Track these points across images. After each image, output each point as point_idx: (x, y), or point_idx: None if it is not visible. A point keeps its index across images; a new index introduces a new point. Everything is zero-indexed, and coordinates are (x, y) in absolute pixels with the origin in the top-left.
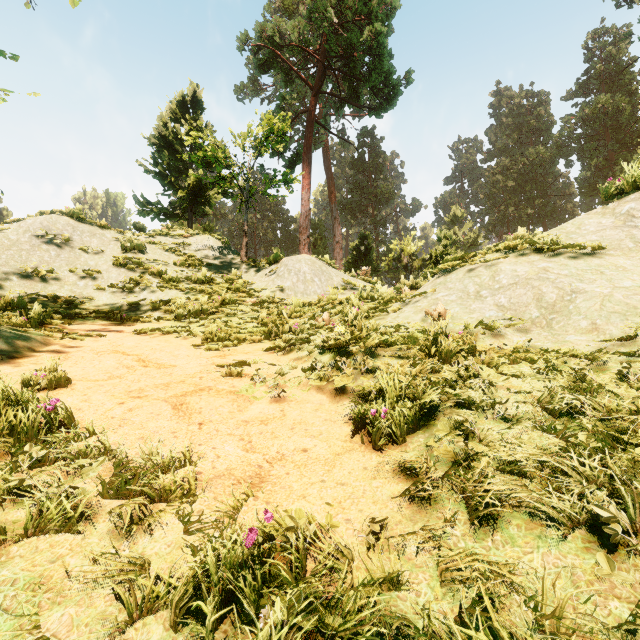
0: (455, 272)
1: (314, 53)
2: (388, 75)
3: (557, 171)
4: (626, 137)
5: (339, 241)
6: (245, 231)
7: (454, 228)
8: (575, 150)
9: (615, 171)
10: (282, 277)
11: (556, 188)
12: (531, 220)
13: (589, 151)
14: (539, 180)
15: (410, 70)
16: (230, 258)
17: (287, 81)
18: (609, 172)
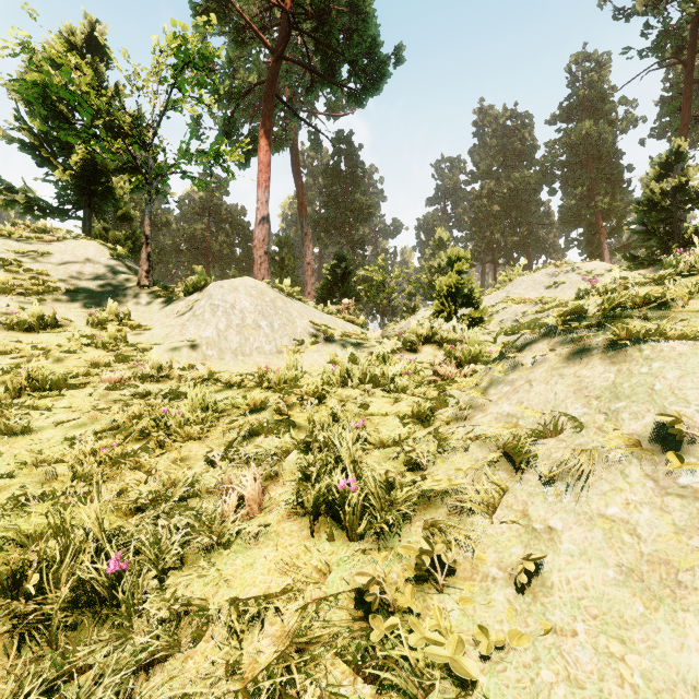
0: (661, 356)
1: (275, 4)
2: (374, 46)
3: (540, 198)
4: (606, 168)
5: (311, 262)
6: (146, 235)
7: (440, 253)
8: (558, 177)
9: (597, 202)
10: (199, 319)
11: (539, 216)
12: (515, 248)
13: (573, 179)
14: (524, 206)
15: (401, 45)
16: (120, 280)
17: (239, 41)
18: (592, 202)
